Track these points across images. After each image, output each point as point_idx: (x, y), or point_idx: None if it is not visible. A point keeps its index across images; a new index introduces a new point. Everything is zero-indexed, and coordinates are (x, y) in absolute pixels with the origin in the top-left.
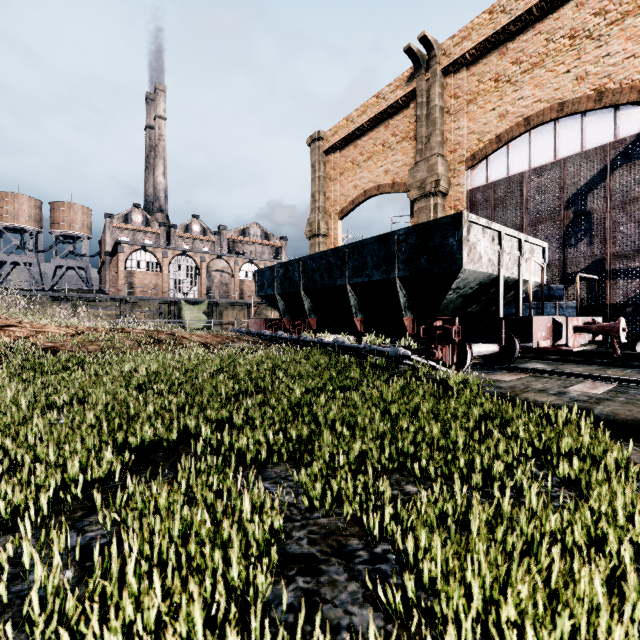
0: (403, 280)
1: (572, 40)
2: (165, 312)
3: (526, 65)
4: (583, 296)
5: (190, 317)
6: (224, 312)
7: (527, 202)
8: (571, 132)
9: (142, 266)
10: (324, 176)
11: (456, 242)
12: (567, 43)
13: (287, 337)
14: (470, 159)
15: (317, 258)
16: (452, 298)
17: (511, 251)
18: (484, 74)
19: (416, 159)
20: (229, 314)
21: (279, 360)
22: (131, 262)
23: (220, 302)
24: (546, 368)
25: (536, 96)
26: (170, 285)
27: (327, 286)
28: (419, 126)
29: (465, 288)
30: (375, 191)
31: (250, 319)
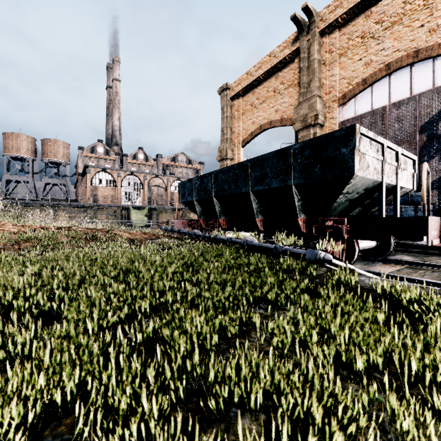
0: (298, 187)
1: (425, 1)
2: (118, 215)
3: (387, 23)
4: (435, 201)
5: (136, 218)
6: (160, 215)
7: (388, 129)
8: (424, 73)
9: (103, 183)
10: (230, 116)
11: (349, 151)
12: (421, 3)
13: (201, 235)
14: (341, 98)
15: (226, 171)
16: (341, 201)
17: (391, 161)
18: (353, 33)
19: (299, 100)
20: (163, 216)
21: (190, 259)
22: (95, 180)
23: (157, 208)
24: (414, 260)
25: (395, 47)
26: (122, 196)
27: (234, 193)
28: (302, 75)
29: (353, 193)
30: (268, 125)
31: (175, 220)
